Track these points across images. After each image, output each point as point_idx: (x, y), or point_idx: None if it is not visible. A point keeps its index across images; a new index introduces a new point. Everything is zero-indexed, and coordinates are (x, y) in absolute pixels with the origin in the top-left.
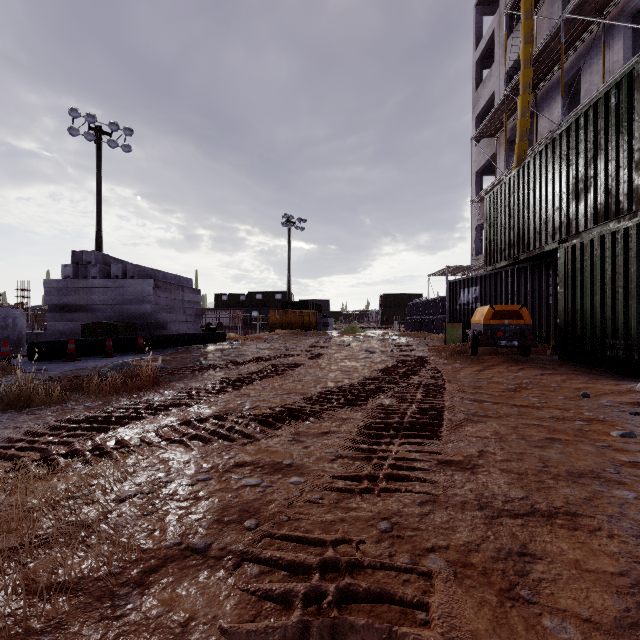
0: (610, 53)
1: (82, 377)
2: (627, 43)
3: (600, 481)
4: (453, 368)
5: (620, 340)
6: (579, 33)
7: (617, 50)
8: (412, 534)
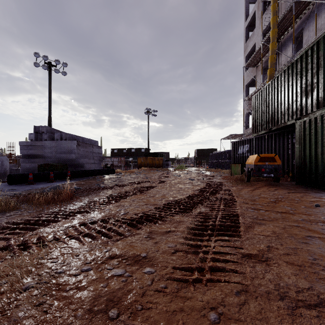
0: (319, 19)
1: (32, 194)
2: None
3: None
4: (237, 188)
5: None
6: (302, 9)
7: (323, 18)
8: None
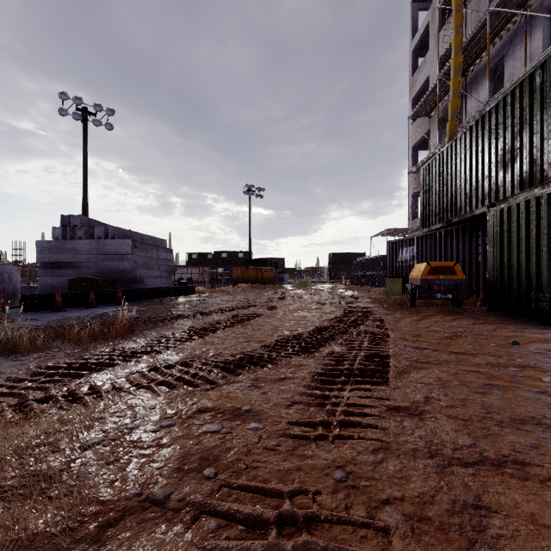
0: (531, 41)
1: (66, 326)
2: (546, 32)
3: (542, 428)
4: (394, 318)
5: (544, 293)
6: (503, 24)
7: (537, 39)
8: (367, 484)
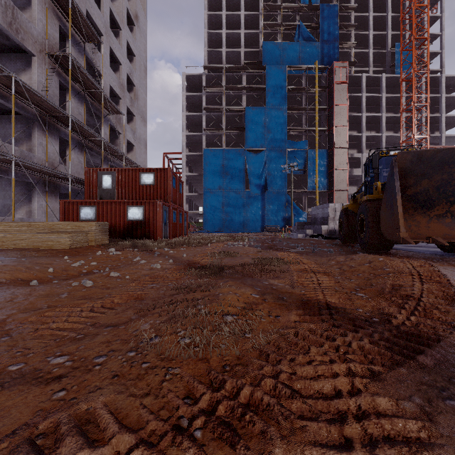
0: None
1: None
2: None
3: None
4: None
5: None
6: None
7: None
8: None
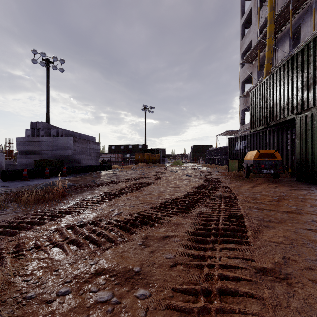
0: None
1: (23, 191)
2: None
3: None
4: (236, 185)
5: None
6: (300, 4)
7: None
8: None
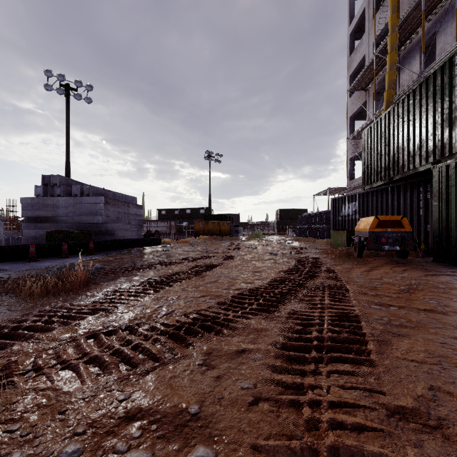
0: None
1: (27, 277)
2: None
3: None
4: (344, 268)
5: None
6: (436, 3)
7: None
8: None
